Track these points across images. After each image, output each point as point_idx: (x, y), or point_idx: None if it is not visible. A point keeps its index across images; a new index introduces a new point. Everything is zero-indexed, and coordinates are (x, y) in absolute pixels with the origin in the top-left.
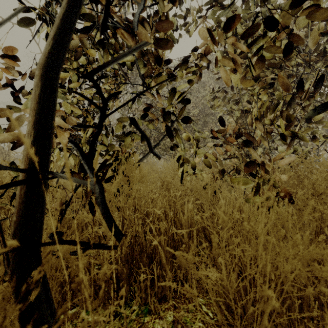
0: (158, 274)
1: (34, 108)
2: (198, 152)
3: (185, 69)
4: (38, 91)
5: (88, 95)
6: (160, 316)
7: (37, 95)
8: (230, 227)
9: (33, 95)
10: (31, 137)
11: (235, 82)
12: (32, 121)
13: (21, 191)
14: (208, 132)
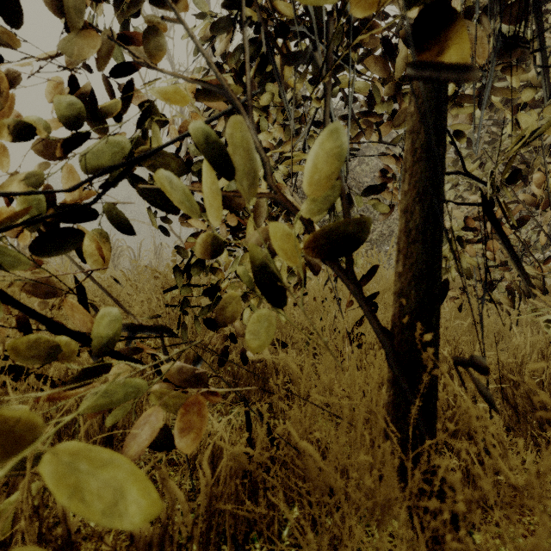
0: (458, 461)
1: (415, 169)
2: (444, 253)
3: (452, 106)
4: (420, 140)
5: None
6: (497, 534)
7: (419, 146)
8: (548, 383)
9: (407, 147)
10: (413, 218)
11: (530, 127)
12: (413, 191)
13: (404, 309)
14: (396, 220)
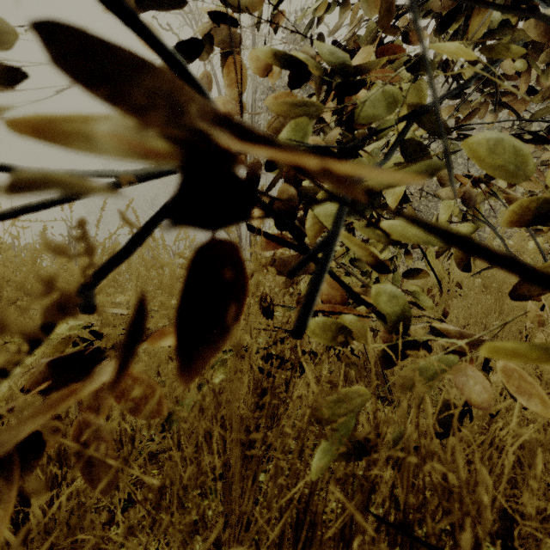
0: None
1: None
2: None
3: None
4: None
5: (251, 158)
6: None
7: None
8: None
9: None
10: None
11: None
12: None
13: None
14: None
